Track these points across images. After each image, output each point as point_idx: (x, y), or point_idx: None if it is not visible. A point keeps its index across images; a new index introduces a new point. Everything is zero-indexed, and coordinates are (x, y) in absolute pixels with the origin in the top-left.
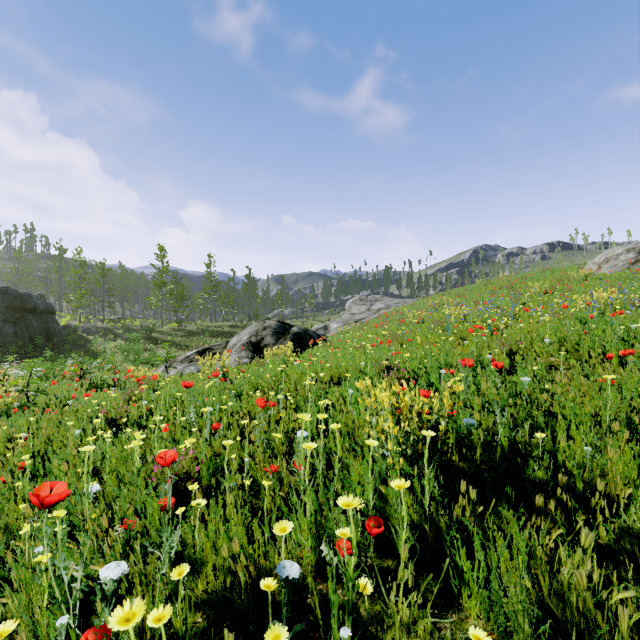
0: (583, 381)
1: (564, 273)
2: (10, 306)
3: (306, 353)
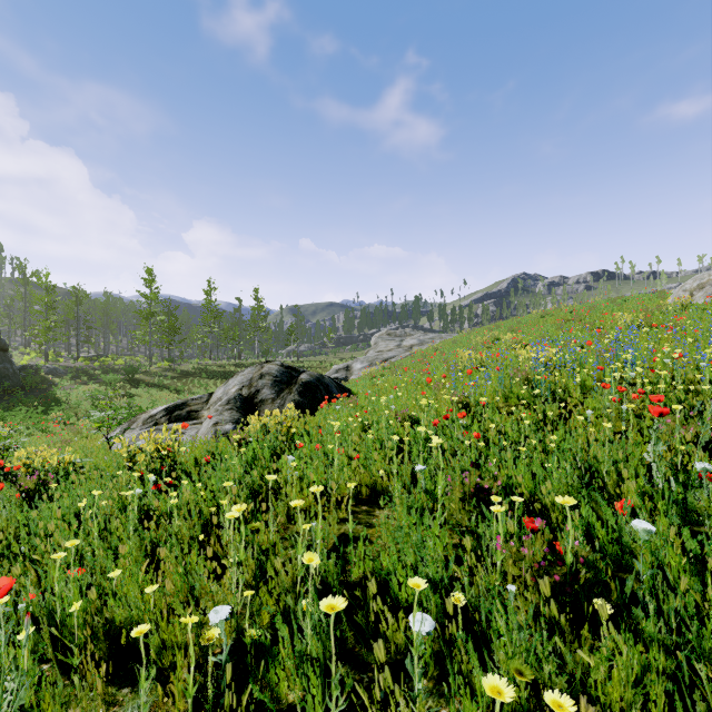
0: None
1: (641, 303)
2: None
3: (319, 414)
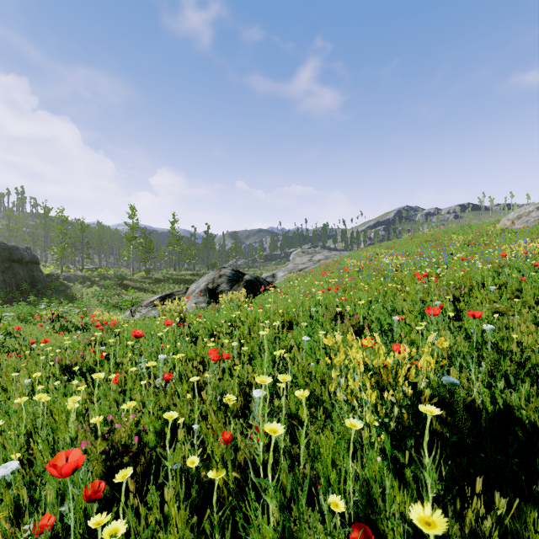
0: None
1: (481, 228)
2: None
3: (257, 298)
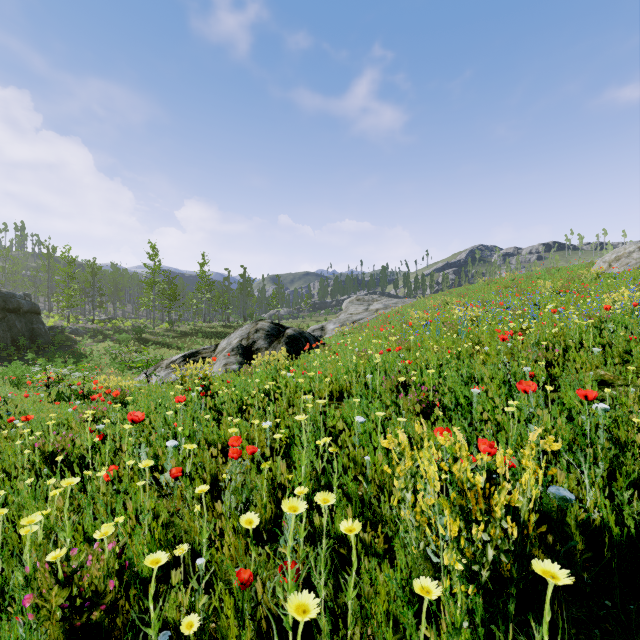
0: None
1: (571, 272)
2: None
3: (302, 358)
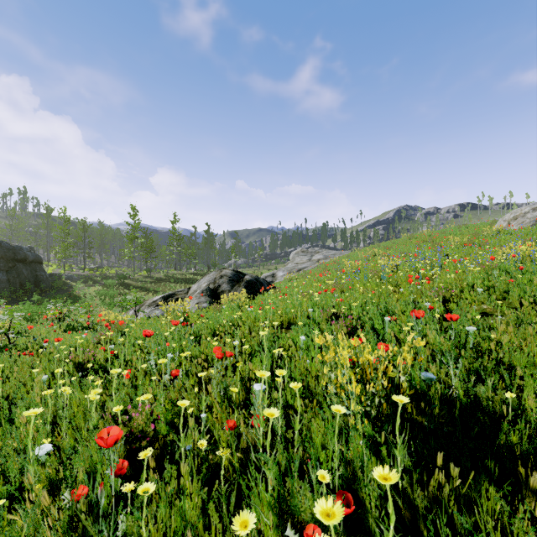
0: (531, 332)
1: (478, 229)
2: (3, 257)
3: (258, 298)
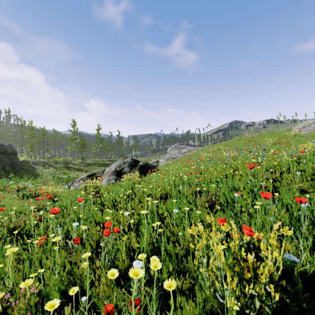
0: None
1: (280, 134)
2: None
3: (147, 177)
